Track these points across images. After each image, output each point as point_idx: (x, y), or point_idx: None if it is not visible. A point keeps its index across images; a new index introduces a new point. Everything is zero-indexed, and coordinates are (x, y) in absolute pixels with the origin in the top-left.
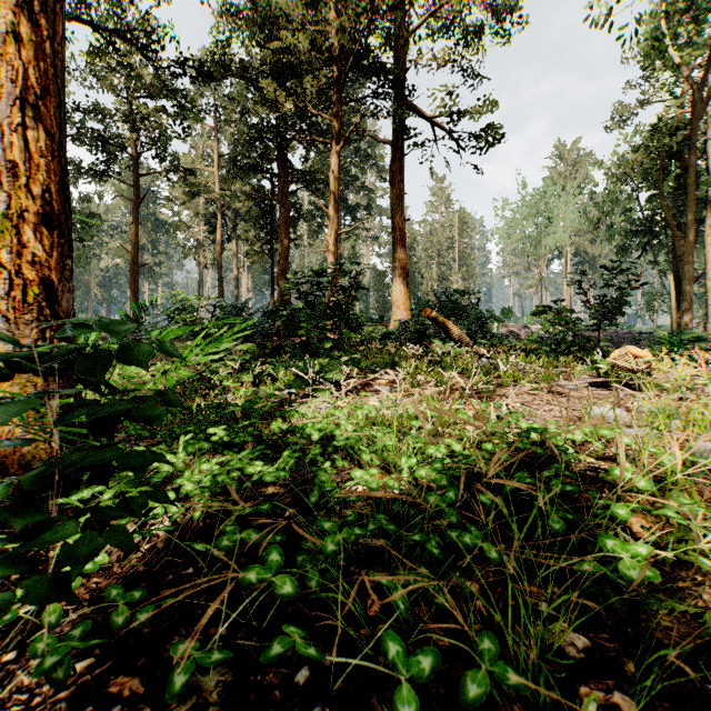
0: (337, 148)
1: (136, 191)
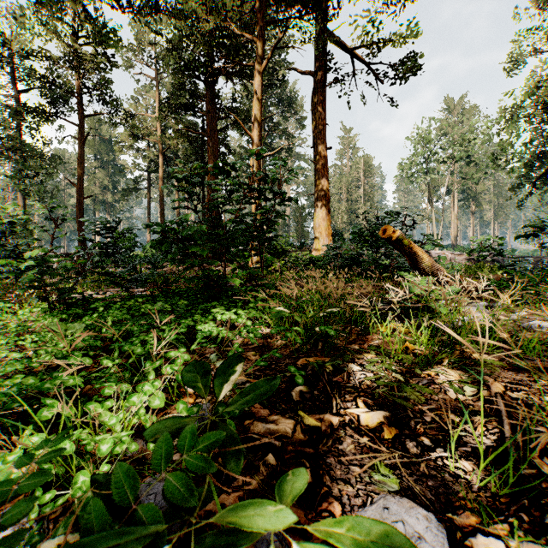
0: (260, 68)
1: (81, 130)
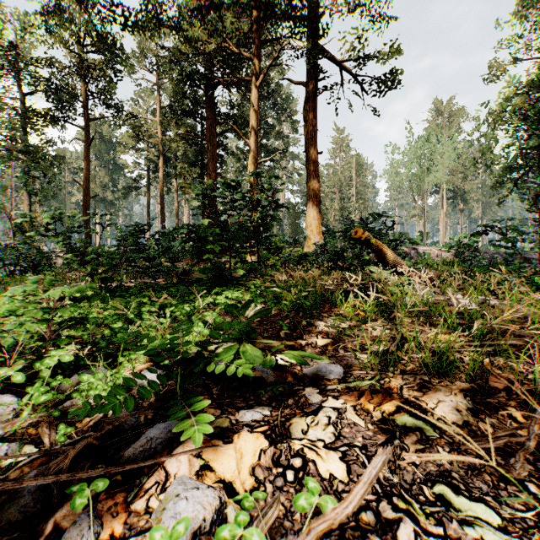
0: (256, 83)
1: (87, 134)
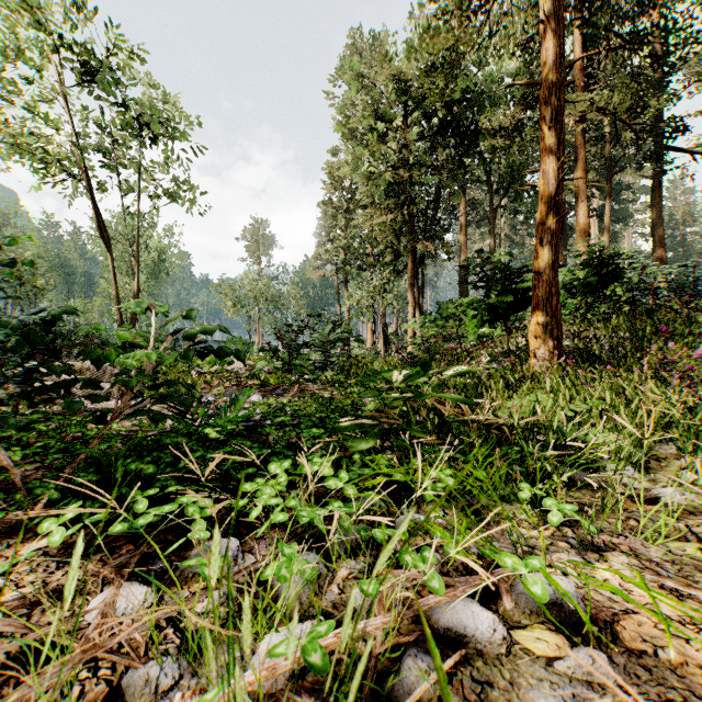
0: (609, 201)
1: None
